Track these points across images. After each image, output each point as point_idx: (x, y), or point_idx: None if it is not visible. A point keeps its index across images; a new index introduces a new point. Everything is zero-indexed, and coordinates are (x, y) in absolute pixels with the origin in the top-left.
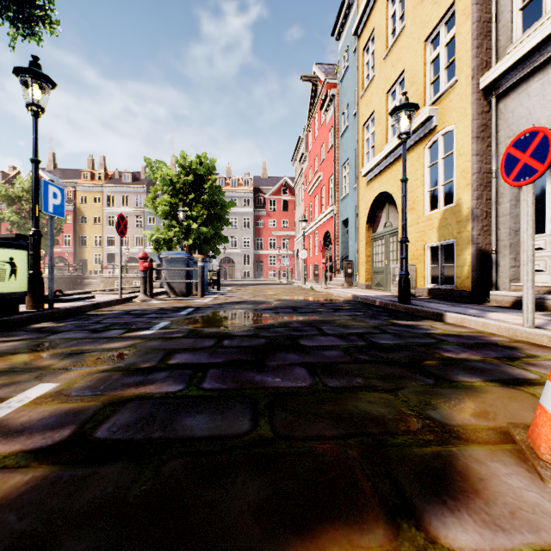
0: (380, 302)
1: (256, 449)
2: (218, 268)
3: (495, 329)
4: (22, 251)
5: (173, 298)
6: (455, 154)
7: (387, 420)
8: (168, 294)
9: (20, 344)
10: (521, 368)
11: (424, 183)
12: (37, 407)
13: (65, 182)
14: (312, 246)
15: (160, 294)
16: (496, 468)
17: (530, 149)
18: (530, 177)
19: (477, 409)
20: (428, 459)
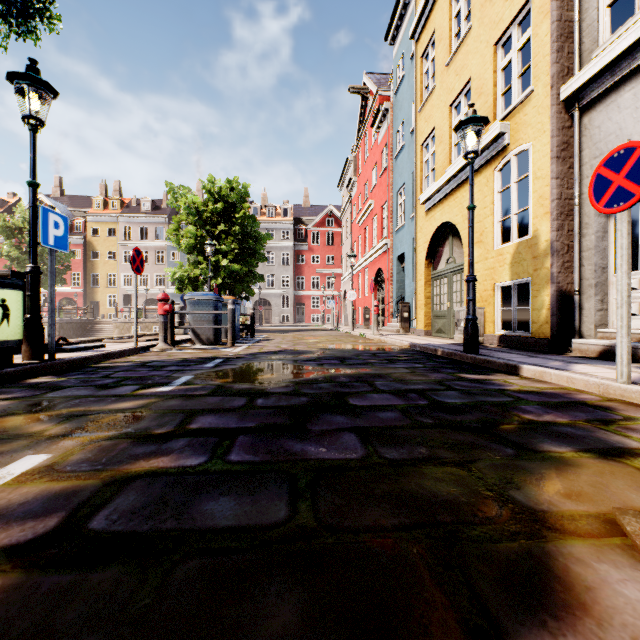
0: (443, 352)
1: (295, 545)
2: (252, 311)
3: (582, 385)
4: (17, 292)
5: (199, 347)
6: (530, 177)
7: (461, 504)
8: (193, 343)
9: (10, 404)
10: (619, 435)
11: (494, 212)
12: (20, 487)
13: (73, 211)
14: (362, 286)
15: (184, 342)
16: (605, 572)
17: (626, 169)
18: (626, 203)
19: (572, 488)
20: (516, 559)
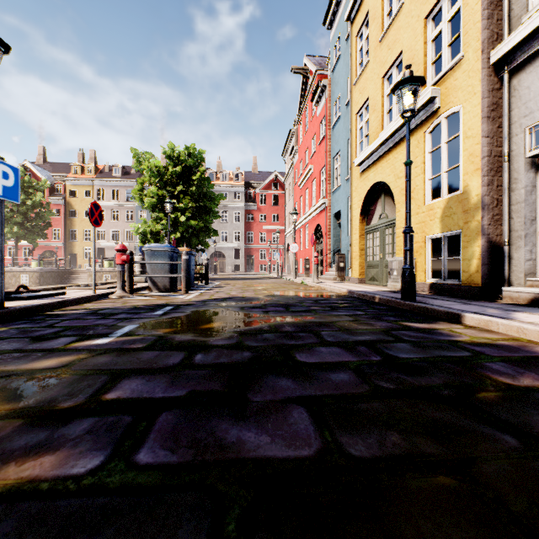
0: (381, 299)
1: None
2: (206, 261)
3: (536, 336)
4: None
5: (155, 294)
6: (460, 137)
7: None
8: (150, 290)
9: None
10: None
11: (425, 171)
12: None
13: (54, 175)
14: (303, 240)
15: (143, 290)
16: None
17: None
18: None
19: None
20: None
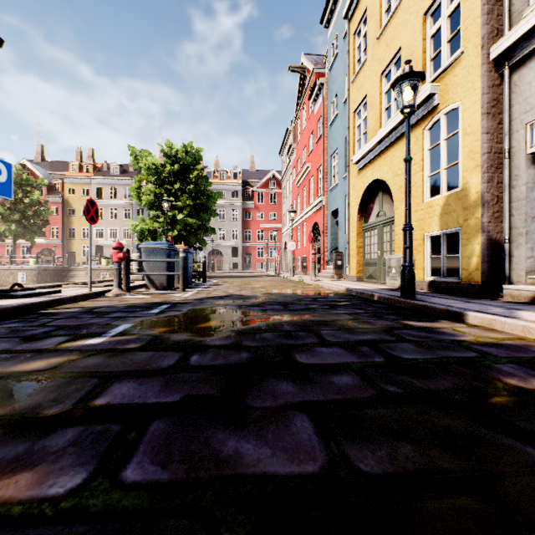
0: (380, 297)
1: None
2: (203, 259)
3: None
4: None
5: (152, 292)
6: (460, 134)
7: None
8: (147, 288)
9: None
10: None
11: (424, 168)
12: None
13: (52, 174)
14: (300, 238)
15: (140, 288)
16: None
17: None
18: None
19: None
20: None
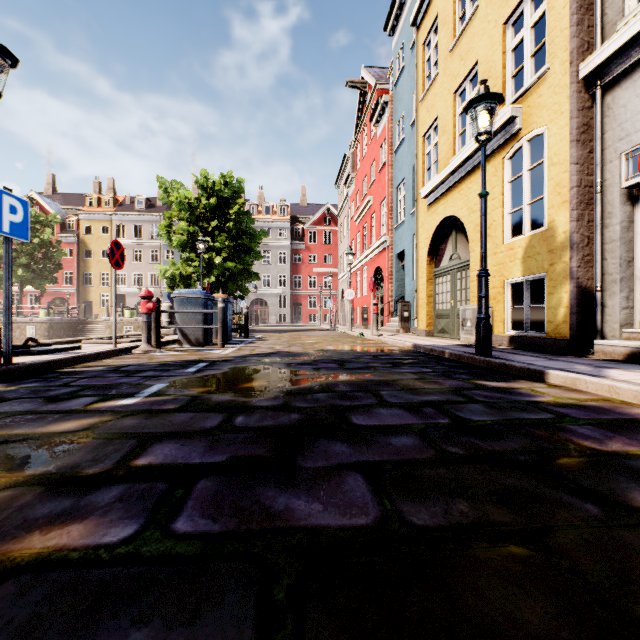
0: (451, 354)
1: None
2: (245, 310)
3: (630, 395)
4: None
5: (186, 348)
6: (545, 164)
7: None
8: (180, 343)
9: None
10: None
11: (504, 203)
12: None
13: (66, 208)
14: (360, 285)
15: (171, 343)
16: None
17: None
18: None
19: None
20: None
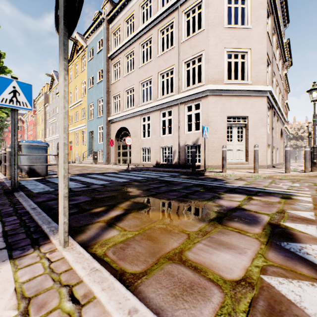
0: None
1: None
2: None
3: None
4: None
5: None
6: None
7: None
8: None
9: None
10: None
11: None
12: None
13: None
14: None
15: None
16: None
17: None
18: None
19: None
20: None
